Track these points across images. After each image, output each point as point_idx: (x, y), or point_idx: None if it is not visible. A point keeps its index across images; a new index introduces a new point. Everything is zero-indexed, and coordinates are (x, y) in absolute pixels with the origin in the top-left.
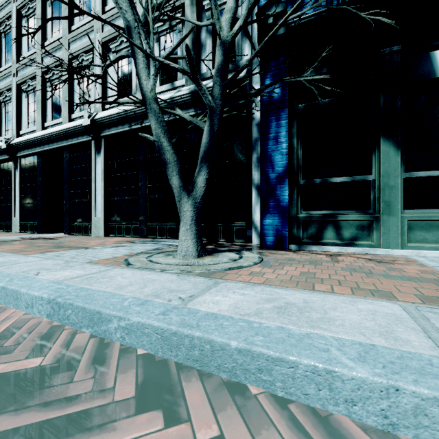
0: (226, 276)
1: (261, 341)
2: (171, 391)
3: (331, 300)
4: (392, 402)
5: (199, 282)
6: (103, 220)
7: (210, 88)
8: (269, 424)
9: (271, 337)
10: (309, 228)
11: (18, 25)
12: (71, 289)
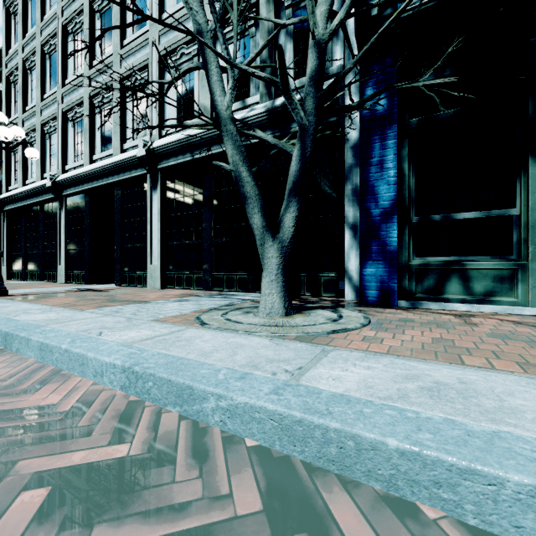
0: (331, 342)
1: (432, 441)
2: (310, 505)
3: (498, 380)
4: None
5: (302, 349)
6: (160, 269)
7: None
8: None
9: (443, 434)
10: (424, 279)
11: (64, 44)
12: (147, 355)
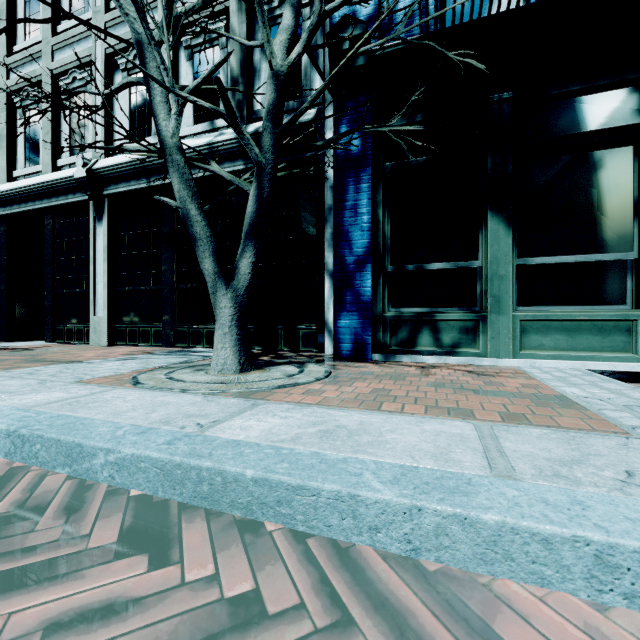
0: (271, 396)
1: (284, 469)
2: (166, 534)
3: (395, 421)
4: (415, 524)
5: (232, 404)
6: (107, 321)
7: None
8: (277, 560)
9: (299, 463)
10: (398, 331)
11: None
12: (43, 417)
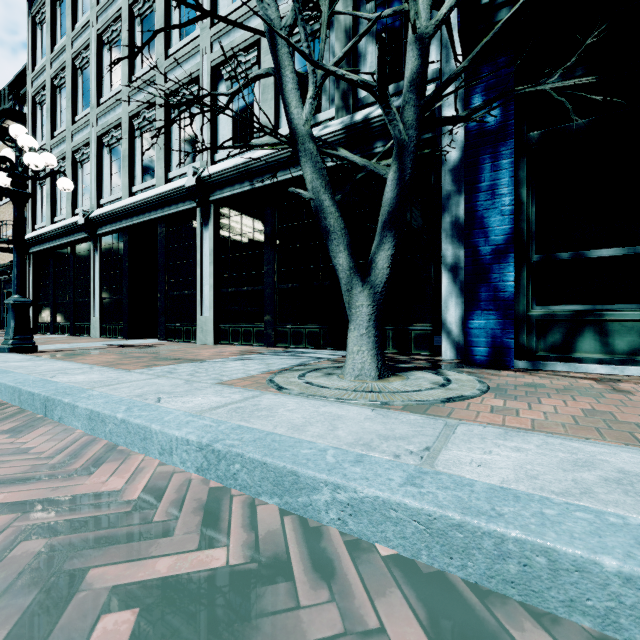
0: (450, 413)
1: None
2: None
3: None
4: None
5: (418, 422)
6: (212, 321)
7: (376, 118)
8: None
9: None
10: (548, 333)
11: (99, 56)
12: (225, 428)
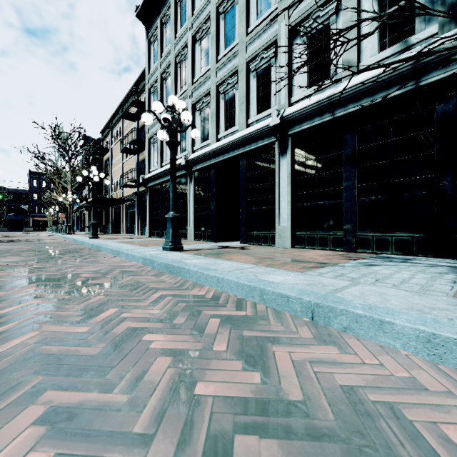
0: None
1: None
2: None
3: None
4: None
5: None
6: (290, 229)
7: None
8: None
9: None
10: None
11: (193, 51)
12: None
